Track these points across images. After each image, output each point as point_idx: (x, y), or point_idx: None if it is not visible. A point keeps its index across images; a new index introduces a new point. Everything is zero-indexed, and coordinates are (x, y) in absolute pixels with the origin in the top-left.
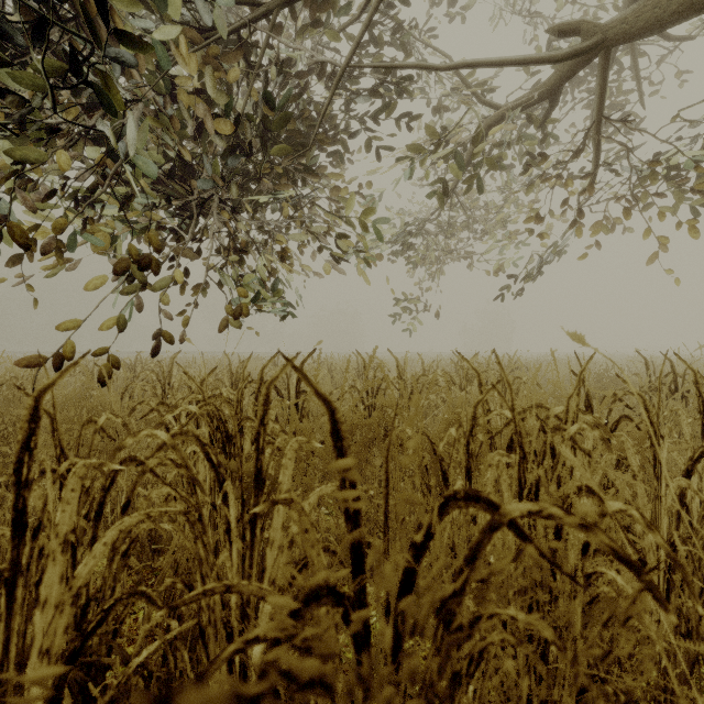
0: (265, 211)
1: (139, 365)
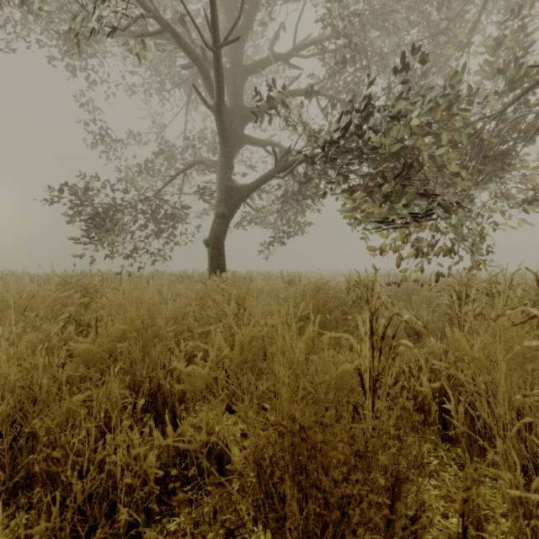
0: (471, 190)
1: (390, 276)
